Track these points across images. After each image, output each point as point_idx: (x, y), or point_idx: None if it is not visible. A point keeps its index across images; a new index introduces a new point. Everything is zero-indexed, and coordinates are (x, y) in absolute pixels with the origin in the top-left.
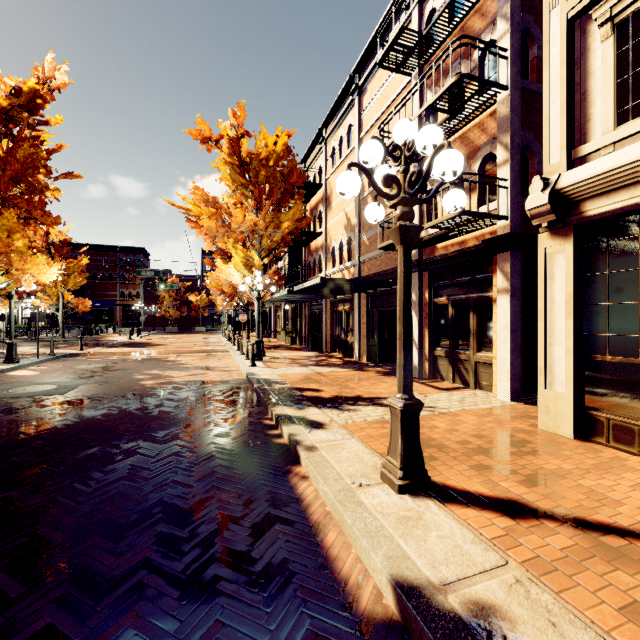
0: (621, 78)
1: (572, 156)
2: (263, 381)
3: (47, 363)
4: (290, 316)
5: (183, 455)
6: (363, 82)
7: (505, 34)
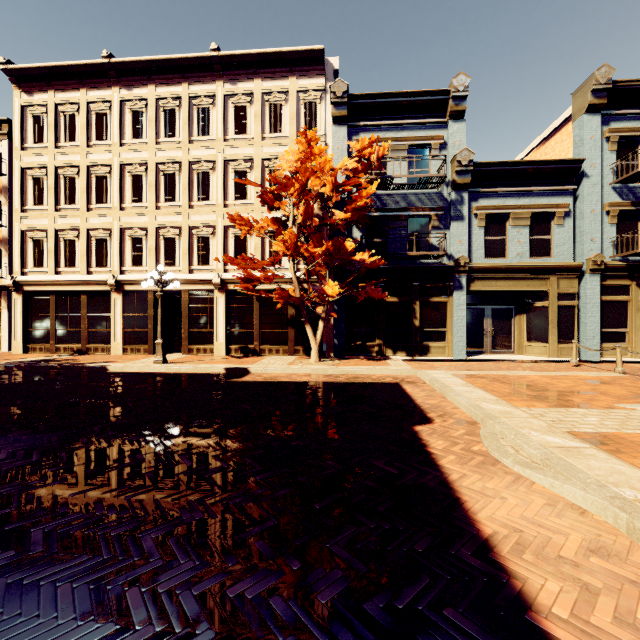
0: (35, 255)
1: (23, 270)
2: None
3: None
4: None
5: None
6: None
7: (6, 205)
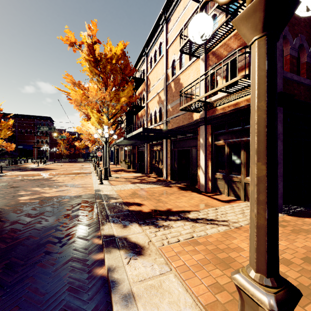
0: None
1: None
2: (103, 196)
3: None
4: (127, 153)
5: None
6: (168, 15)
7: None
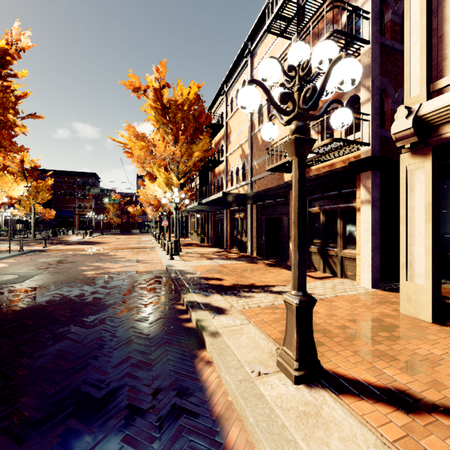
0: None
1: (430, 89)
2: (178, 272)
3: (16, 257)
4: (200, 222)
5: (105, 340)
6: (254, 47)
7: (367, 0)
